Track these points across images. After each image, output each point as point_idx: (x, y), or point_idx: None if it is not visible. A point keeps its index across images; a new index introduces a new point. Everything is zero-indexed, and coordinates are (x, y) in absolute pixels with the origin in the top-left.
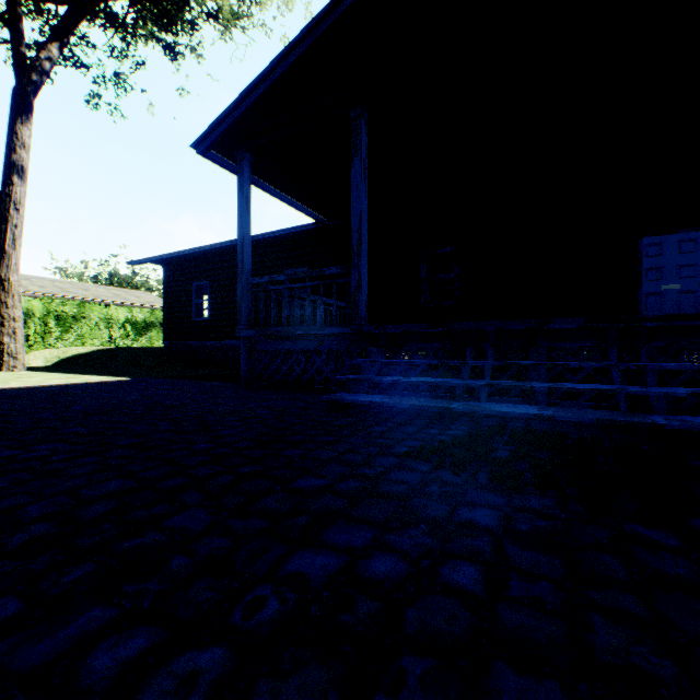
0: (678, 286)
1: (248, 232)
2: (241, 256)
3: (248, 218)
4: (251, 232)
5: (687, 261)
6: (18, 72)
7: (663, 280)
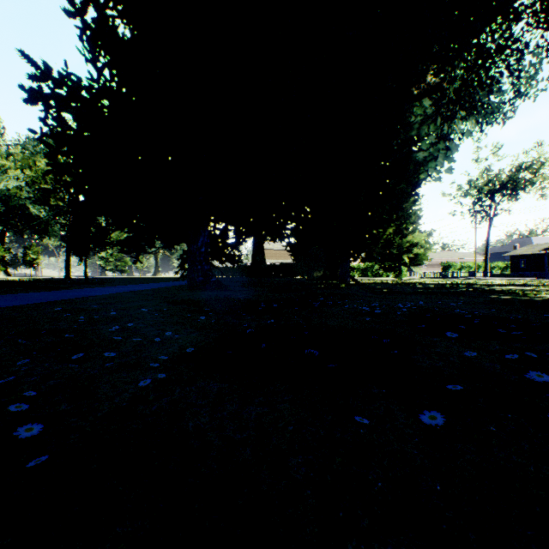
0: None
1: (546, 260)
2: (545, 263)
3: (546, 258)
4: (546, 260)
5: None
6: (488, 228)
7: None
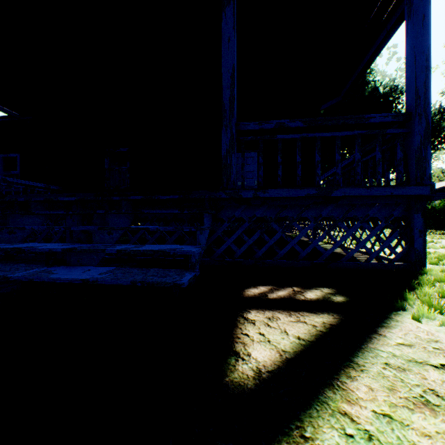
0: (246, 183)
1: None
2: None
3: None
4: None
5: (250, 169)
6: None
7: (239, 179)
